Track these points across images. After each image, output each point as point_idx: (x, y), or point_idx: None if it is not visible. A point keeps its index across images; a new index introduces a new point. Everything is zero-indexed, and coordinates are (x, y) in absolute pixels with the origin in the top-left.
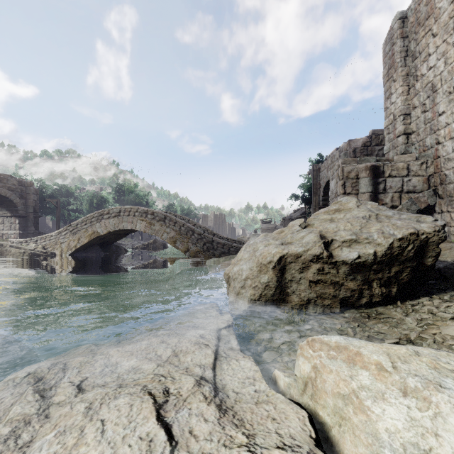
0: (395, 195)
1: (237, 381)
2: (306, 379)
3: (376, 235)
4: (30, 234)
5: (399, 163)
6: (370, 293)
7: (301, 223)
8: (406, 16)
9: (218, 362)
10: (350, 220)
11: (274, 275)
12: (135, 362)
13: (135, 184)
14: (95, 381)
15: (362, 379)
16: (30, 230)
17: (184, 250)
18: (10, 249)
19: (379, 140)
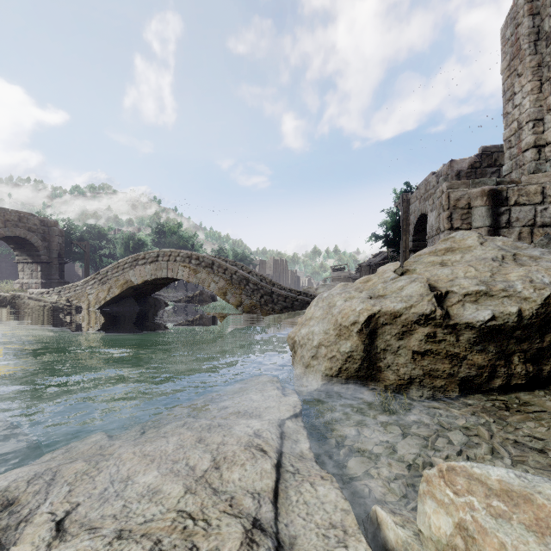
0: (524, 230)
1: (315, 531)
2: (443, 547)
3: (520, 285)
4: (54, 284)
5: (529, 186)
6: (508, 371)
7: (397, 267)
8: None
9: (282, 486)
10: (473, 264)
11: (359, 342)
12: (154, 480)
13: (179, 224)
14: (87, 516)
15: None
16: (54, 278)
17: (236, 304)
18: (29, 301)
19: (493, 159)
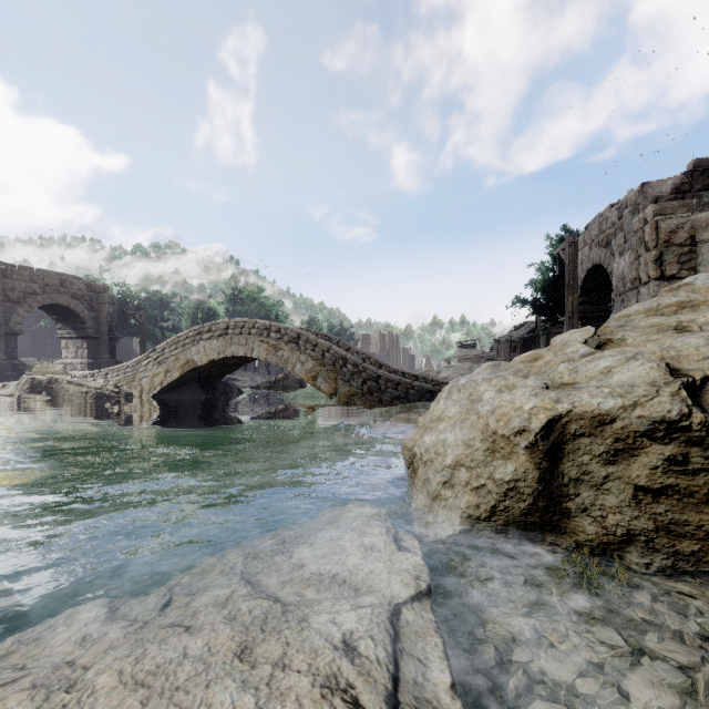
0: None
1: None
2: None
3: None
4: (104, 364)
5: None
6: None
7: (588, 336)
8: None
9: None
10: None
11: (531, 465)
12: None
13: (259, 288)
14: None
15: None
16: (103, 358)
17: (329, 392)
18: (68, 387)
19: None
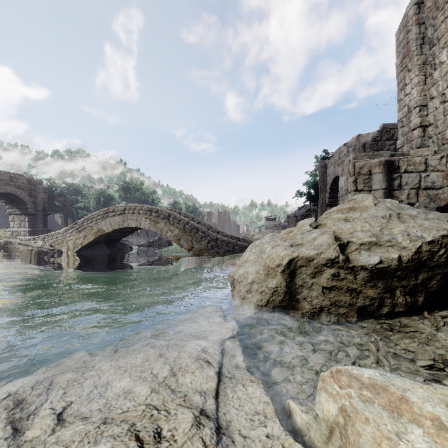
0: (411, 192)
1: (245, 417)
2: (331, 424)
3: (400, 238)
4: (39, 231)
5: (415, 157)
6: (392, 302)
7: (312, 222)
8: (422, 1)
9: (222, 387)
10: (368, 220)
11: (283, 280)
12: (127, 384)
13: (141, 182)
14: (79, 410)
15: (415, 440)
16: (39, 227)
17: (188, 248)
18: (19, 246)
19: (390, 134)
